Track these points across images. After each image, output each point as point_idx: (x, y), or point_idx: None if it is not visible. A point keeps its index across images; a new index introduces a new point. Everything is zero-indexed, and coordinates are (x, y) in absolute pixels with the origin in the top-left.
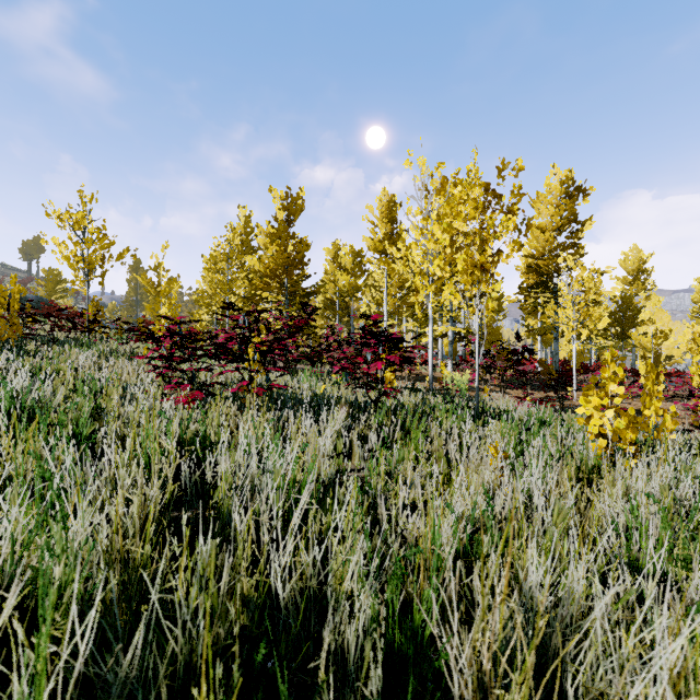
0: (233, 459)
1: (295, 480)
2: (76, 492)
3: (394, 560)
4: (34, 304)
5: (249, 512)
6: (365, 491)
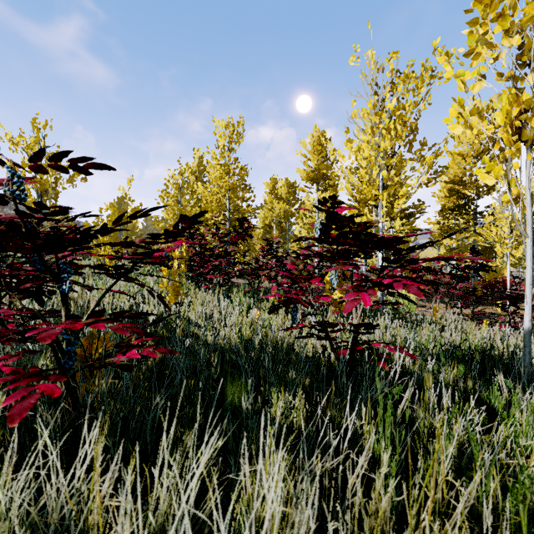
0: None
1: None
2: None
3: None
4: None
5: None
6: None
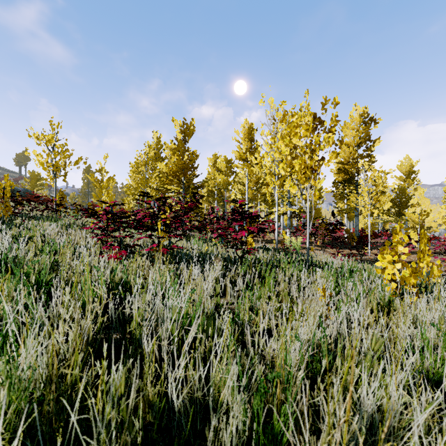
0: (144, 299)
1: (187, 313)
2: (25, 328)
3: (258, 378)
4: (22, 194)
5: (154, 338)
6: (235, 321)
